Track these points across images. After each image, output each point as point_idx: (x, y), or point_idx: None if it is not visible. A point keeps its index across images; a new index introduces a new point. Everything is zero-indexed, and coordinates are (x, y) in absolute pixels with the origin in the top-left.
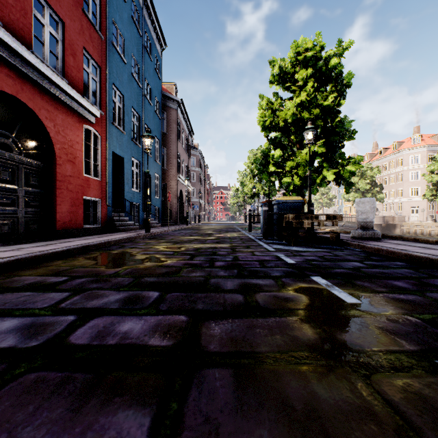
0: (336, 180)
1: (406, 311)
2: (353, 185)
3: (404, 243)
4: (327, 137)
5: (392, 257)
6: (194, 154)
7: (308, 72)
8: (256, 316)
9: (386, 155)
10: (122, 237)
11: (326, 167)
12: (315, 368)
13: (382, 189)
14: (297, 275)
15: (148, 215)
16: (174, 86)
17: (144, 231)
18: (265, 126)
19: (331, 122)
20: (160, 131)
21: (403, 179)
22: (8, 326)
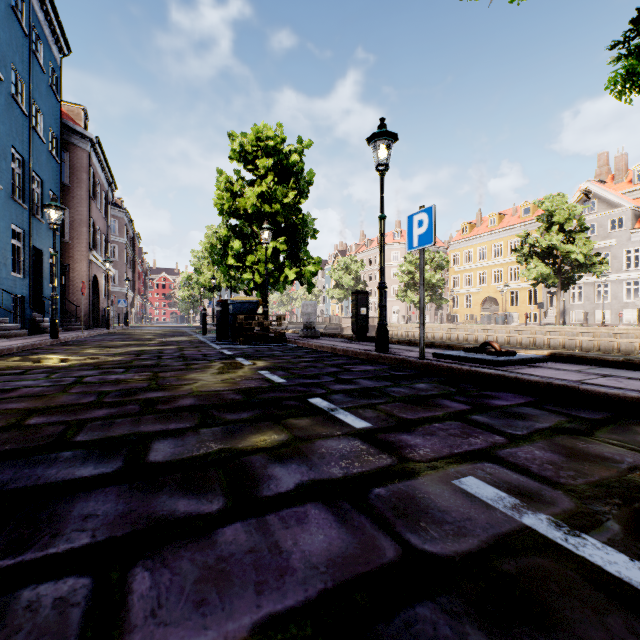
0: (299, 279)
1: (270, 364)
2: (314, 285)
3: (331, 339)
4: (291, 232)
5: (308, 348)
6: (115, 215)
7: (269, 163)
8: (191, 370)
9: (371, 248)
10: (20, 343)
11: (288, 265)
12: (210, 375)
13: (366, 286)
14: (227, 358)
15: (55, 314)
16: (83, 112)
17: (43, 337)
18: (223, 209)
19: (295, 218)
20: (58, 181)
21: (386, 276)
22: (32, 382)
